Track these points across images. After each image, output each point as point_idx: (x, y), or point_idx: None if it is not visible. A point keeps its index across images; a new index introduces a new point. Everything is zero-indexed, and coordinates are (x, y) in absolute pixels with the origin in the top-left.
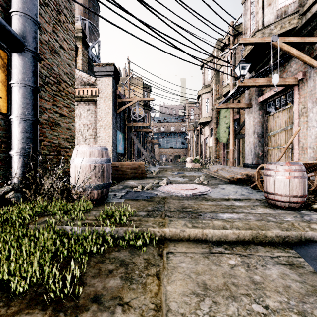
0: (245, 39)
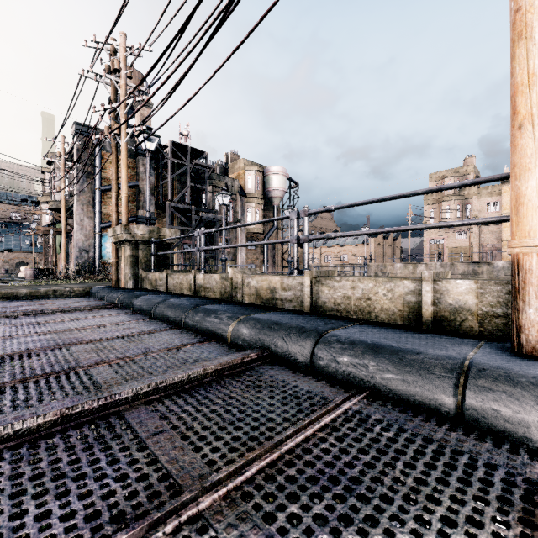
0: (35, 211)
